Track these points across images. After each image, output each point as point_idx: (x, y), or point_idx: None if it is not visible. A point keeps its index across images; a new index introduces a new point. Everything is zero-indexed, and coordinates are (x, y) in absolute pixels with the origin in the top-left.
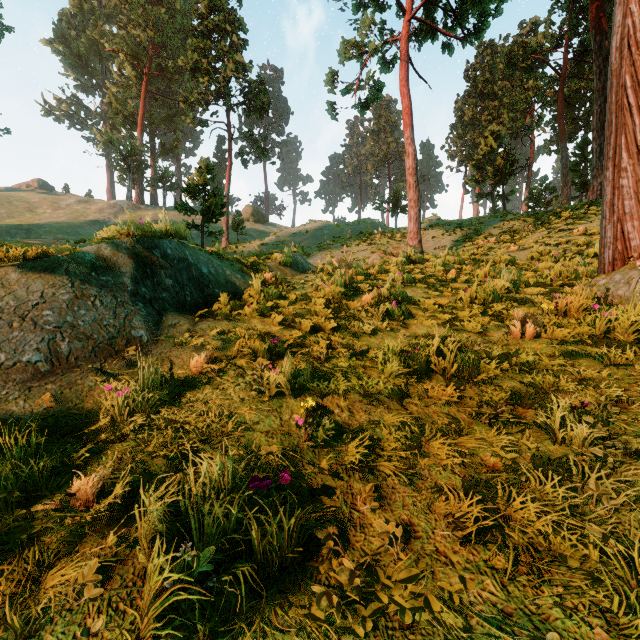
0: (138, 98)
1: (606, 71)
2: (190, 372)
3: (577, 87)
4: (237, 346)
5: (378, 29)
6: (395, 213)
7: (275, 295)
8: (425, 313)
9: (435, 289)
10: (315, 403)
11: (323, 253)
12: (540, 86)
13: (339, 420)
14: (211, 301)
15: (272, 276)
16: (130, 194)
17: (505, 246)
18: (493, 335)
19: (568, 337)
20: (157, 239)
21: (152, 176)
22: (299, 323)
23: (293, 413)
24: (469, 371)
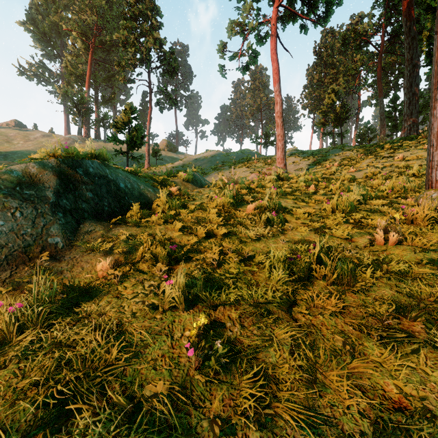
0: (86, 63)
1: (414, 47)
2: (96, 277)
3: (389, 60)
4: (140, 252)
5: (255, 14)
6: (266, 145)
7: (178, 205)
8: (297, 220)
9: (301, 200)
10: (207, 321)
11: (216, 173)
12: (365, 59)
13: (231, 336)
14: (126, 210)
15: (177, 190)
16: (80, 131)
17: (345, 168)
18: (358, 241)
19: (428, 245)
20: (81, 160)
21: (96, 118)
22: (195, 230)
23: (185, 329)
24: (348, 278)
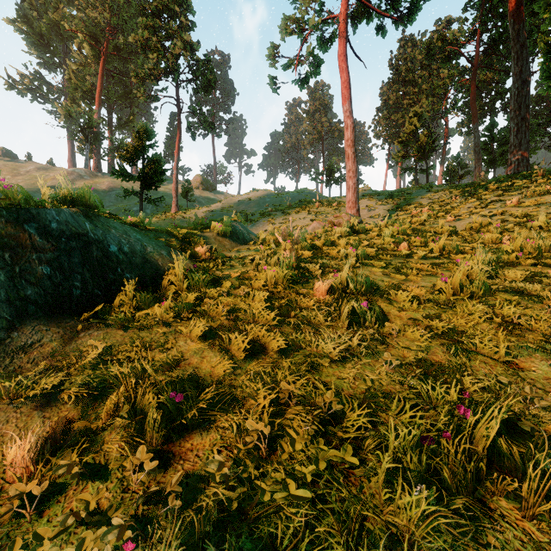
0: (96, 75)
1: (523, 57)
2: None
3: (484, 78)
4: (109, 406)
5: (317, 10)
6: (329, 184)
7: (203, 282)
8: (401, 312)
9: (395, 269)
10: None
11: (265, 220)
12: (456, 74)
13: None
14: (116, 291)
15: (206, 250)
16: (88, 163)
17: (439, 216)
18: (530, 367)
19: None
20: (36, 208)
21: (109, 147)
22: (227, 340)
23: None
24: None
